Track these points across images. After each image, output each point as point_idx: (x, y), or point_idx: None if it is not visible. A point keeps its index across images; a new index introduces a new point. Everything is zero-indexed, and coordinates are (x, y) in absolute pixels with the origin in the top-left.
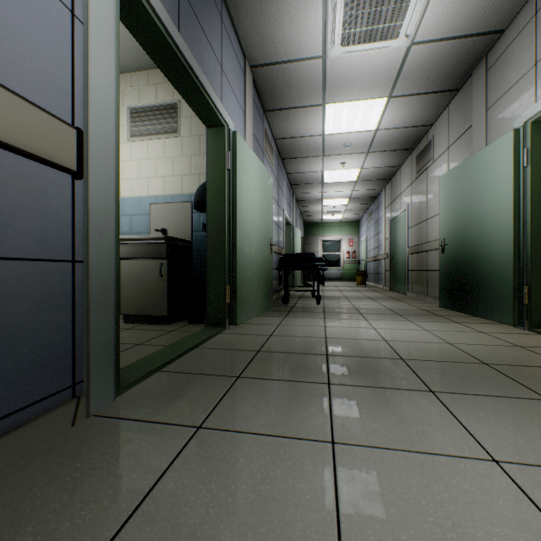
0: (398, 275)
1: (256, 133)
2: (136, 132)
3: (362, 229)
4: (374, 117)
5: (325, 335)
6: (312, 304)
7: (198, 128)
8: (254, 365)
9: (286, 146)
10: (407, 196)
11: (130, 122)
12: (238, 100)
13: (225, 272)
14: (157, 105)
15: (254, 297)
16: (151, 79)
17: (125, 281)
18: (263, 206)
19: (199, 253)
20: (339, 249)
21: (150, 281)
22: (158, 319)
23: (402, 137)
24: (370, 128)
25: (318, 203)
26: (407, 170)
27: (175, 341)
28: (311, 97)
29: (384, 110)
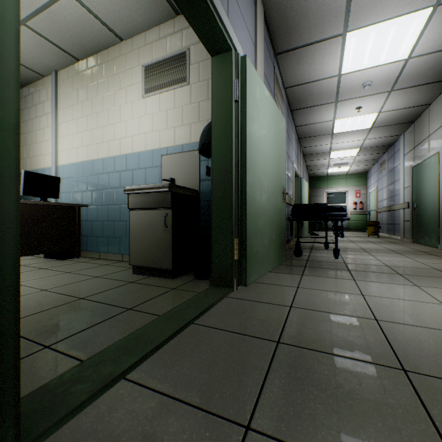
0: (425, 226)
1: (267, 74)
2: (149, 87)
3: (370, 180)
4: (409, 39)
5: (372, 313)
6: (328, 258)
7: (205, 73)
8: (274, 386)
9: (296, 95)
10: (440, 136)
11: (144, 79)
12: (248, 28)
13: (232, 223)
14: (167, 57)
15: (266, 251)
16: (162, 32)
17: (133, 231)
18: (275, 150)
19: (207, 202)
20: (345, 201)
21: (156, 232)
22: (163, 272)
23: (441, 63)
24: (400, 56)
25: (325, 156)
26: (440, 106)
27: (168, 310)
28: (330, 26)
29: (423, 27)
